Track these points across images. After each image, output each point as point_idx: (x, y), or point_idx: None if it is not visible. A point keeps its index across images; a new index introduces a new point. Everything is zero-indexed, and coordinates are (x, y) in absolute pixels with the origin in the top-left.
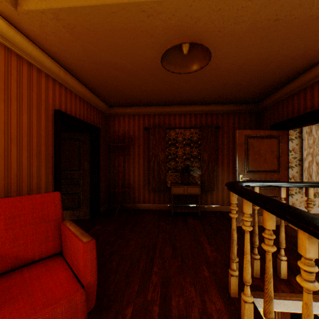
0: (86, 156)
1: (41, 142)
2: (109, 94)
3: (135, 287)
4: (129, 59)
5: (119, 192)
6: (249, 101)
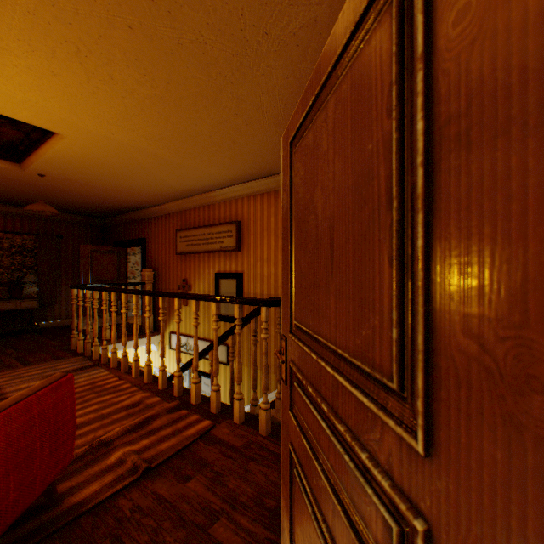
0: None
1: None
2: None
3: None
4: None
5: None
6: (98, 216)
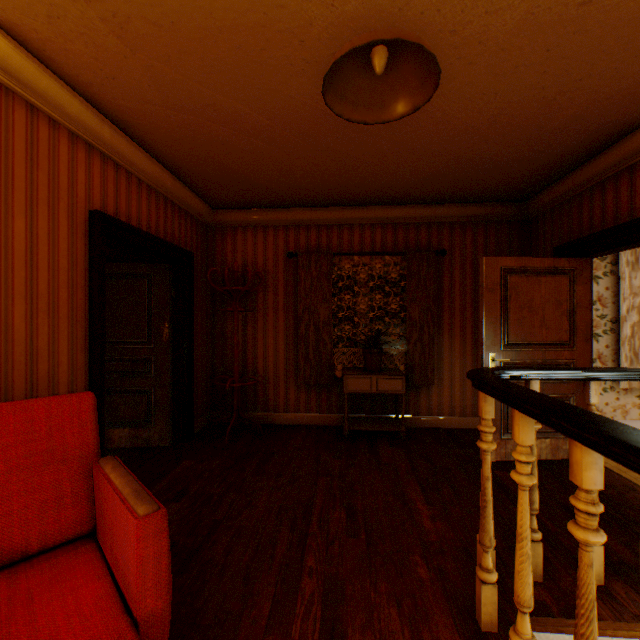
0: (165, 313)
1: (58, 281)
2: (212, 181)
3: (264, 607)
4: (253, 100)
5: (235, 389)
6: (508, 198)
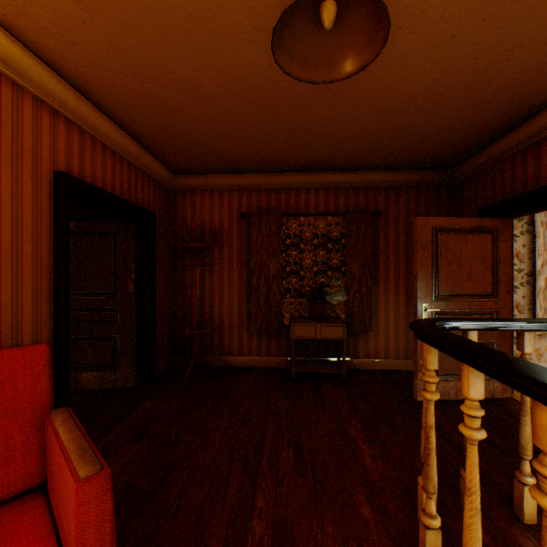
0: (129, 267)
1: (21, 237)
2: (172, 148)
3: None
4: (207, 68)
5: (193, 335)
6: (437, 165)
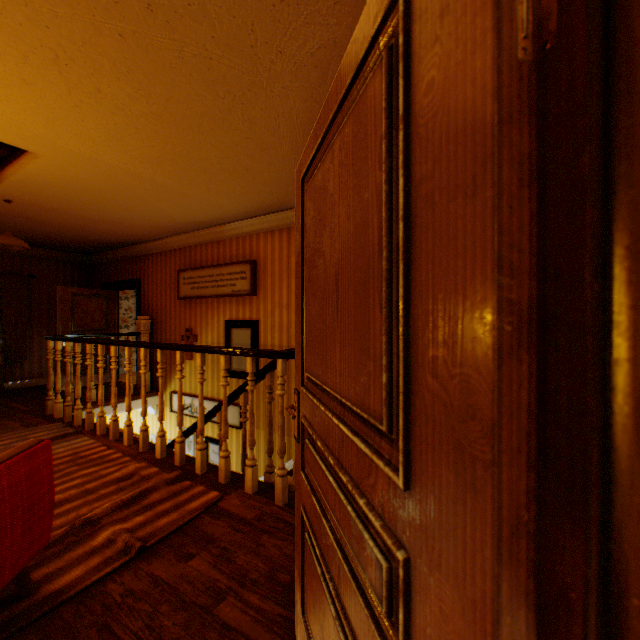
0: None
1: None
2: None
3: None
4: None
5: None
6: (80, 252)
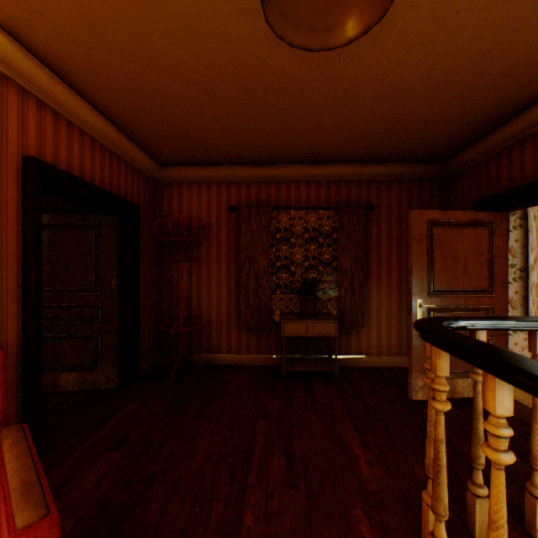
0: (111, 262)
1: None
2: (157, 136)
3: None
4: (191, 45)
5: (180, 333)
6: (430, 158)
